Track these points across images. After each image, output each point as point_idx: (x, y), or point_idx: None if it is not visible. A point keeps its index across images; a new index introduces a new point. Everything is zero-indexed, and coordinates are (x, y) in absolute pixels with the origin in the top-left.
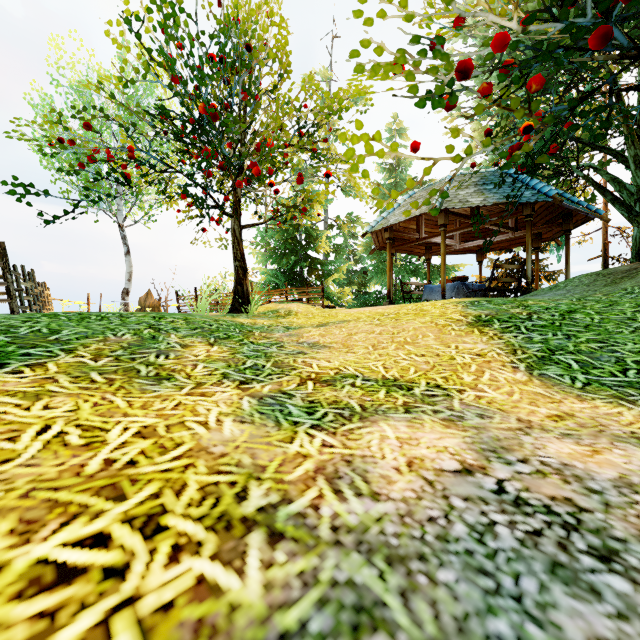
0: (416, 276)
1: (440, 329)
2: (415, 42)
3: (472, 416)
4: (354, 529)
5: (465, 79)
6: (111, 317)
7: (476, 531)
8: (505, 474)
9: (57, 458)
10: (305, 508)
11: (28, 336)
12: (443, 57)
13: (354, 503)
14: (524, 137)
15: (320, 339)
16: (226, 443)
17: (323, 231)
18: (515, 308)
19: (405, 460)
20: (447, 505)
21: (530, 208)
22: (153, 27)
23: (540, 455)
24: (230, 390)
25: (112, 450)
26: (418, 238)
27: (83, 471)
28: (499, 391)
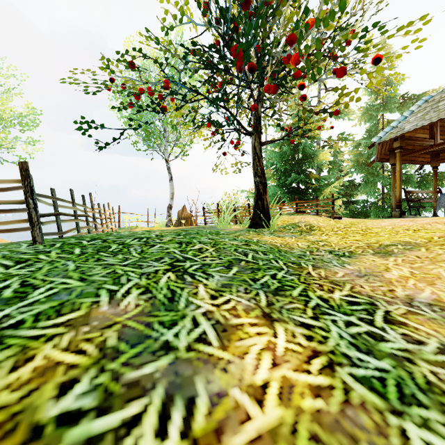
0: (406, 185)
1: None
2: None
3: None
4: None
5: None
6: (133, 246)
7: None
8: None
9: None
10: None
11: None
12: None
13: None
14: None
15: (436, 292)
16: None
17: (318, 150)
18: None
19: None
20: None
21: None
22: None
23: None
24: None
25: None
26: (432, 144)
27: None
28: None
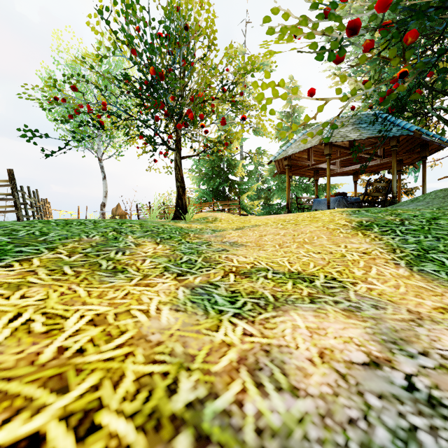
0: (307, 192)
1: (331, 232)
2: (313, 8)
3: (368, 307)
4: (278, 432)
5: (354, 35)
6: (87, 223)
7: (399, 438)
8: (411, 368)
9: (19, 345)
10: (230, 404)
11: (24, 237)
12: (336, 18)
13: (275, 399)
14: (394, 85)
15: (238, 239)
16: (162, 331)
17: (239, 161)
18: (389, 216)
19: (317, 351)
20: (363, 403)
21: (395, 140)
22: (118, 14)
23: (438, 348)
24: (169, 281)
25: (66, 338)
26: (309, 164)
27: (37, 359)
28: (387, 284)
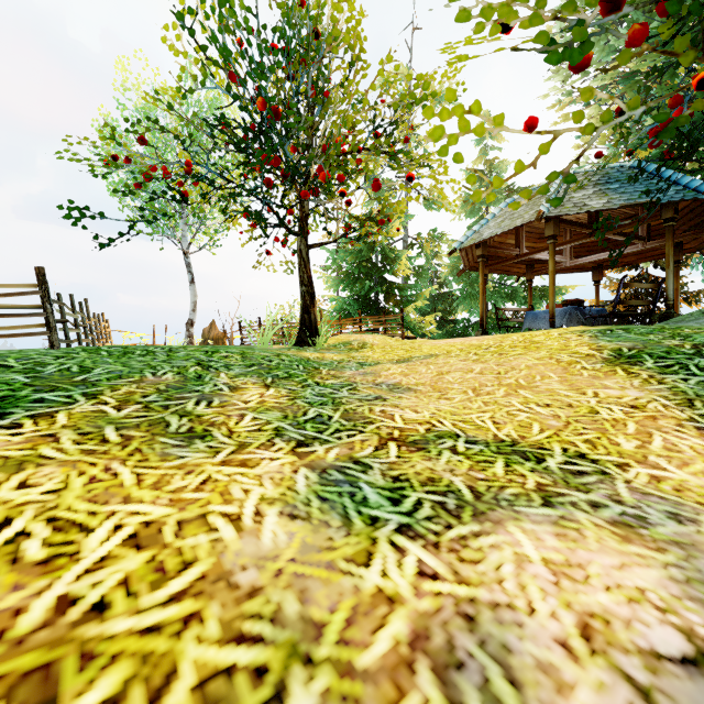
0: (512, 301)
1: (565, 368)
2: None
3: (660, 517)
4: None
5: (615, 12)
6: (158, 352)
7: None
8: None
9: None
10: None
11: (52, 376)
12: None
13: None
14: (674, 111)
15: (402, 379)
16: (262, 563)
17: (402, 251)
18: (669, 339)
19: (574, 620)
20: None
21: (672, 209)
22: (207, 16)
23: None
24: (282, 456)
25: (79, 575)
26: (518, 254)
27: (12, 627)
28: (688, 469)
